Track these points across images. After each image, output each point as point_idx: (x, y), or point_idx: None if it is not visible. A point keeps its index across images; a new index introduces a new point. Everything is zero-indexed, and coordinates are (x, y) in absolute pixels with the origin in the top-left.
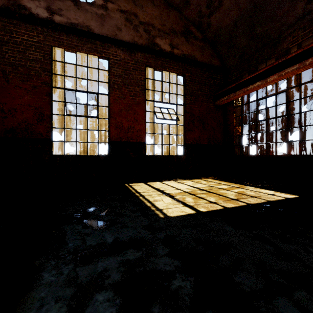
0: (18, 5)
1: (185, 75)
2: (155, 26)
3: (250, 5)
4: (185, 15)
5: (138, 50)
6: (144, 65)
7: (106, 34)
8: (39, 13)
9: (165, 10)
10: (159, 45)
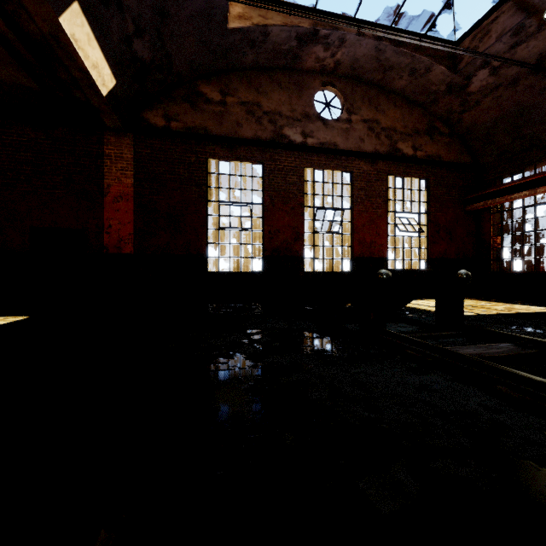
0: (281, 135)
1: (429, 179)
2: (397, 130)
3: (515, 107)
4: (430, 111)
5: (380, 159)
6: (386, 174)
7: (350, 148)
8: (296, 139)
9: (407, 109)
10: (401, 150)
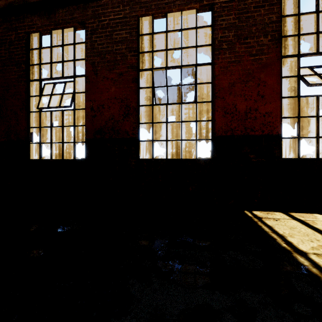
0: None
1: None
2: None
3: None
4: None
5: None
6: None
7: None
8: None
9: None
10: None
